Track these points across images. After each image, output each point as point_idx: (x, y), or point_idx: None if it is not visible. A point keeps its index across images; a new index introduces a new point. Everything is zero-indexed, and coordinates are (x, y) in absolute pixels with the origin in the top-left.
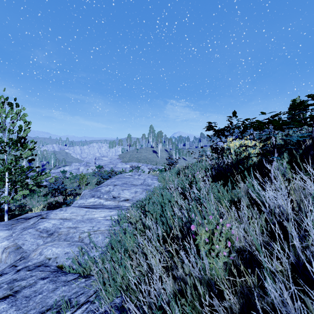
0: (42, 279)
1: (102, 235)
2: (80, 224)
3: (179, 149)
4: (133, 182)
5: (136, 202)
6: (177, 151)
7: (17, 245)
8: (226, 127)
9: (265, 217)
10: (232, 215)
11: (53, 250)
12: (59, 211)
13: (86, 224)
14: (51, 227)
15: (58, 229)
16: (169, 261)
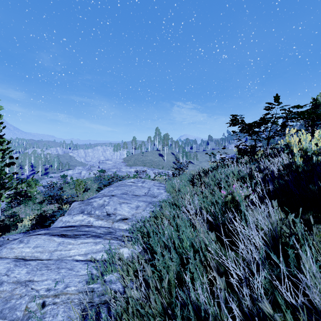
0: None
1: (65, 311)
2: (38, 273)
3: (186, 153)
4: (135, 192)
5: (136, 223)
6: (185, 154)
7: None
8: (263, 119)
9: None
10: None
11: None
12: (16, 244)
13: (48, 273)
14: None
15: None
16: None
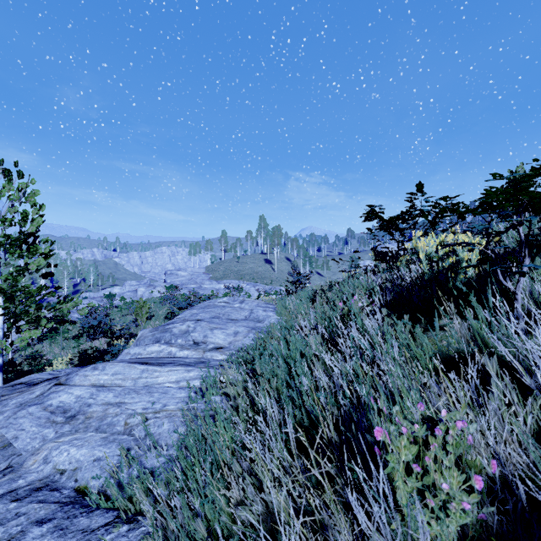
0: (39, 523)
1: (171, 421)
2: (128, 397)
3: (310, 257)
4: (230, 315)
5: (236, 352)
6: (308, 260)
7: (4, 440)
8: (404, 213)
9: (540, 401)
10: (461, 396)
11: (71, 454)
12: (90, 371)
13: (140, 397)
14: (73, 404)
15: (86, 408)
16: (309, 493)
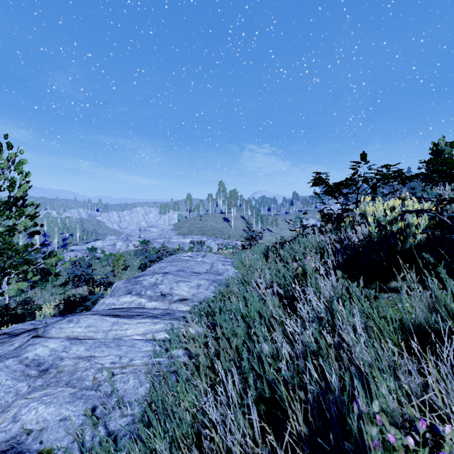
0: None
1: (136, 378)
2: (98, 350)
3: (262, 216)
4: (194, 268)
5: (198, 304)
6: (259, 218)
7: None
8: (349, 179)
9: None
10: (452, 393)
11: (39, 412)
12: (66, 324)
13: (109, 350)
14: (47, 357)
15: (59, 361)
16: None
